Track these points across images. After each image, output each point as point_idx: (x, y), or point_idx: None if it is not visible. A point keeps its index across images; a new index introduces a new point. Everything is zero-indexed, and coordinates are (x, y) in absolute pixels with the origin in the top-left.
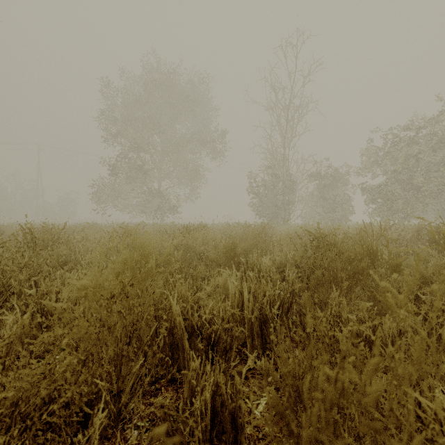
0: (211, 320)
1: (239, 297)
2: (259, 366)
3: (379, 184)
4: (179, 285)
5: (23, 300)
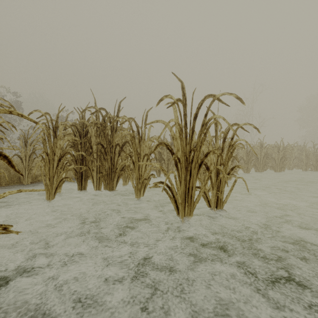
0: None
1: None
2: None
3: None
4: None
5: None
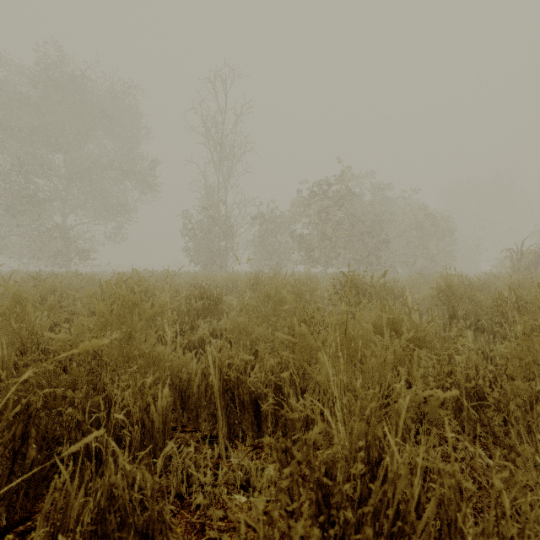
0: None
1: None
2: None
3: (301, 234)
4: None
5: None
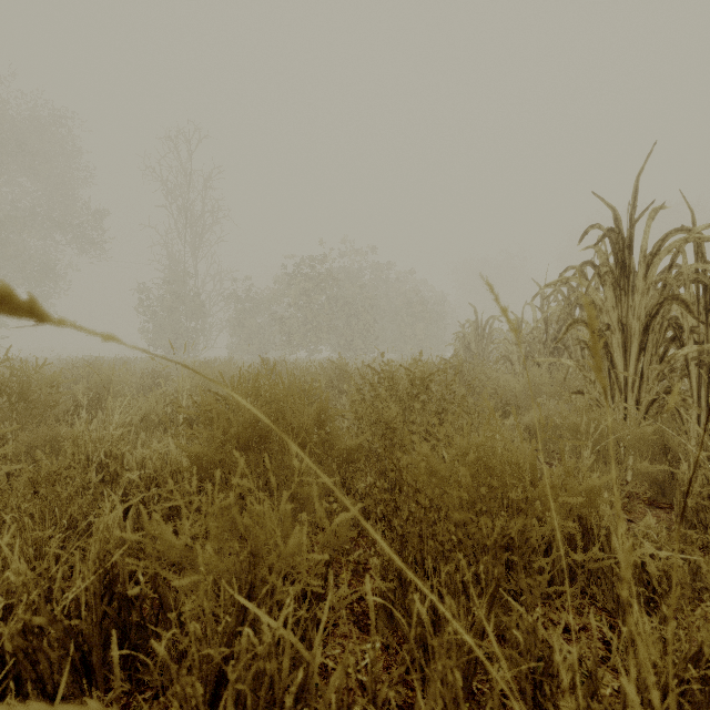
0: None
1: None
2: None
3: (280, 317)
4: None
5: None
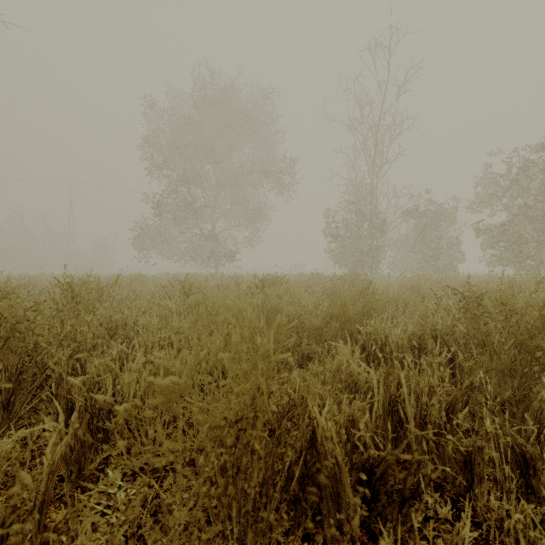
0: (350, 432)
1: (384, 392)
2: (442, 517)
3: (503, 223)
4: (312, 380)
5: (66, 389)
